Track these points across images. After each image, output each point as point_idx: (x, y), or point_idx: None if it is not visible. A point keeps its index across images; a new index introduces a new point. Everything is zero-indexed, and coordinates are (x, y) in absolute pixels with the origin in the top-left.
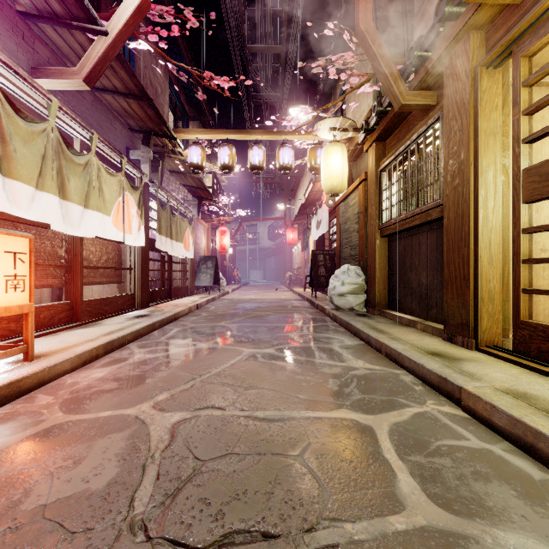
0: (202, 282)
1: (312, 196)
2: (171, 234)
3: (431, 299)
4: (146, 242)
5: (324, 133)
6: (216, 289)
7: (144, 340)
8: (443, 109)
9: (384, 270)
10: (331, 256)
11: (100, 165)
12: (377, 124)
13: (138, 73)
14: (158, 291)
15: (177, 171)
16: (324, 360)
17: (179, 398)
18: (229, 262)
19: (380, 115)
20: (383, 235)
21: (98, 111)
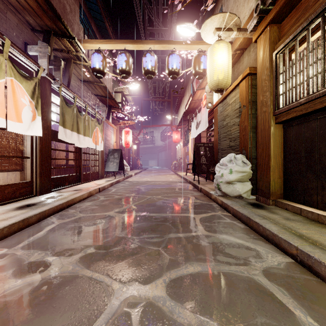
0: (110, 169)
1: (192, 104)
2: (78, 129)
3: None
4: (47, 133)
5: (209, 36)
6: (122, 173)
7: None
8: None
9: (279, 158)
10: (210, 148)
11: None
12: (273, 3)
13: None
14: (66, 176)
15: (87, 80)
16: None
17: None
18: (134, 155)
19: None
20: (280, 121)
21: None
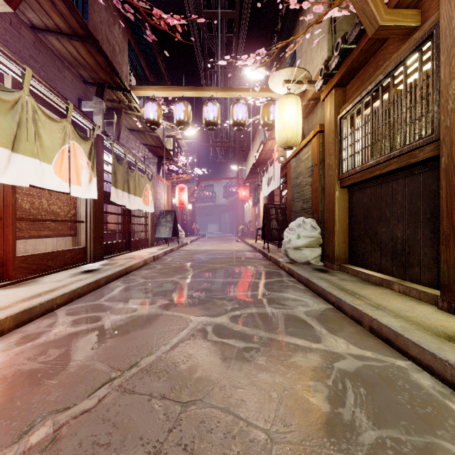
0: (161, 234)
1: (263, 155)
2: (128, 188)
3: (411, 256)
4: (100, 195)
5: (278, 87)
6: (176, 241)
7: (80, 301)
8: (439, 20)
9: (344, 223)
10: (282, 210)
11: (37, 107)
12: (337, 68)
13: (92, 26)
14: (115, 243)
15: (136, 129)
16: (293, 338)
17: (65, 438)
18: (189, 217)
19: (343, 54)
20: (343, 185)
21: (41, 53)
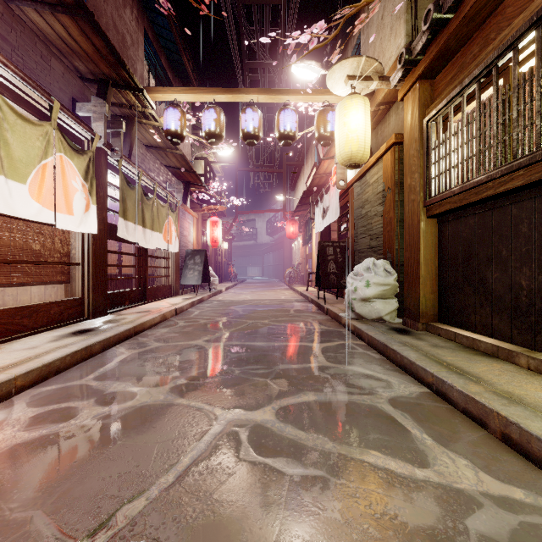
0: (188, 280)
1: (317, 180)
2: (143, 221)
3: None
4: (102, 228)
5: (339, 86)
6: (207, 288)
7: (57, 380)
8: None
9: (432, 265)
10: (343, 249)
11: (0, 101)
12: (423, 52)
13: (92, 4)
14: (126, 292)
15: (155, 145)
16: (381, 457)
17: None
18: (224, 258)
19: (434, 29)
20: (432, 214)
21: (14, 31)
